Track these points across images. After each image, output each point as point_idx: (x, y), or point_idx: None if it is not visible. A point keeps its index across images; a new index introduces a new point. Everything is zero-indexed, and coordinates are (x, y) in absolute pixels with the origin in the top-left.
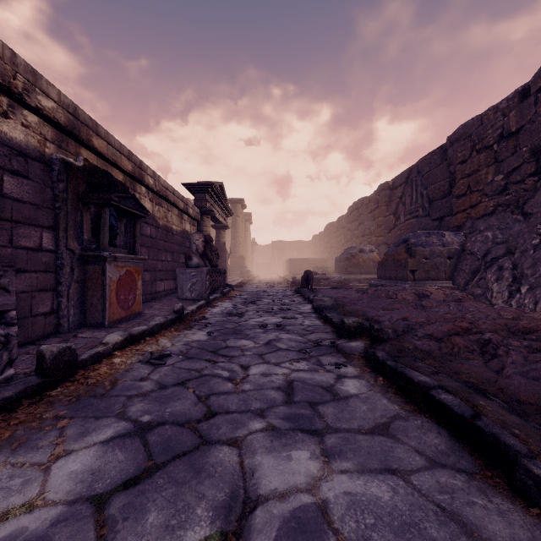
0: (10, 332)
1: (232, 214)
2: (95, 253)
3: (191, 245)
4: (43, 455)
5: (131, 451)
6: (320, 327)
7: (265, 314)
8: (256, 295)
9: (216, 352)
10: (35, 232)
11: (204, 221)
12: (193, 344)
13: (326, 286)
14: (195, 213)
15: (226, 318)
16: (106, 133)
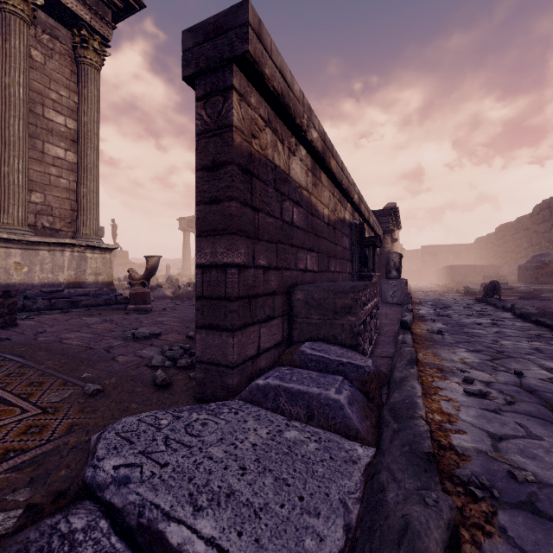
0: (378, 312)
1: (400, 228)
2: (367, 273)
3: (389, 262)
4: (447, 351)
5: (481, 354)
6: (534, 327)
7: (470, 317)
8: (438, 302)
9: (466, 334)
10: (349, 264)
11: (385, 239)
12: (444, 329)
13: (509, 296)
14: (381, 234)
15: (439, 317)
16: (363, 200)
